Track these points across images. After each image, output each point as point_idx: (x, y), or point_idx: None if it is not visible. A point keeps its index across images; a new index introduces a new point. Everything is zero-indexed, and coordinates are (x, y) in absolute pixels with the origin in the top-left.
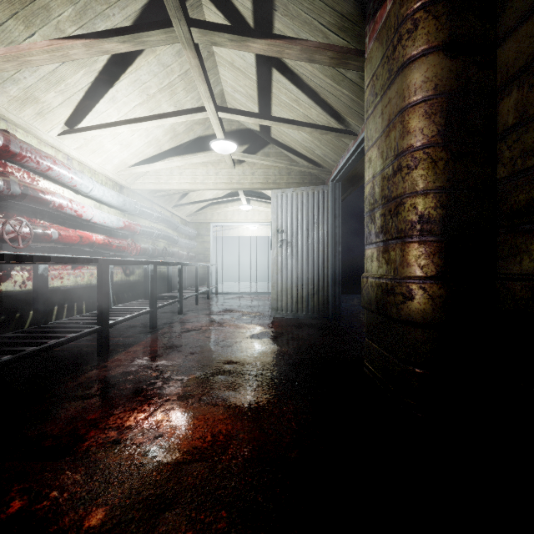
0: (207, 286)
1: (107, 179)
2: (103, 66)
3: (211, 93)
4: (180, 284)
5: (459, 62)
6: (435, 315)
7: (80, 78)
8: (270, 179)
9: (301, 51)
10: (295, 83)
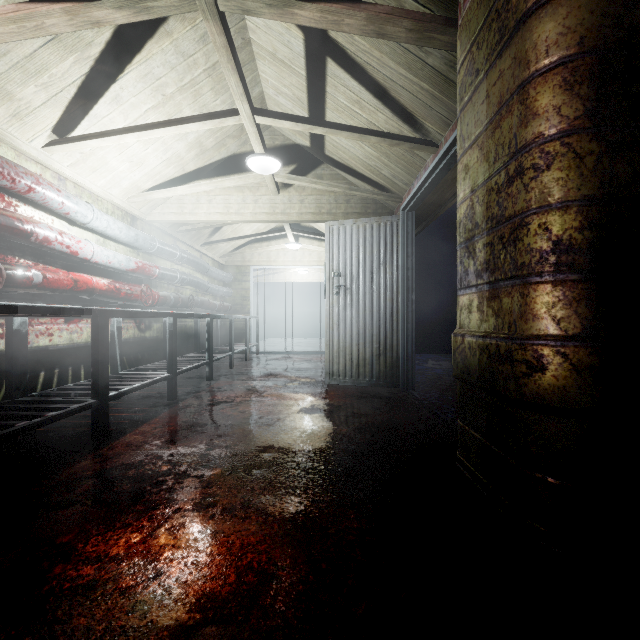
0: (245, 344)
1: (114, 208)
2: (100, 52)
3: (245, 88)
4: (209, 342)
5: (619, 0)
6: (581, 396)
7: (69, 67)
8: (324, 209)
9: (367, 20)
10: (357, 77)
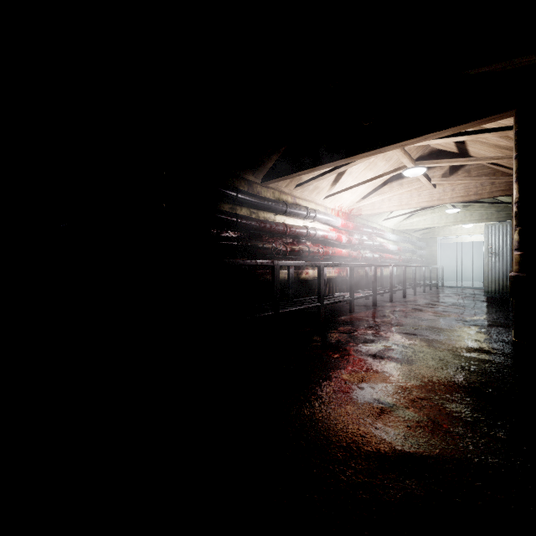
0: (436, 280)
1: (390, 229)
2: None
3: None
4: (424, 277)
5: None
6: None
7: None
8: (484, 217)
9: None
10: None
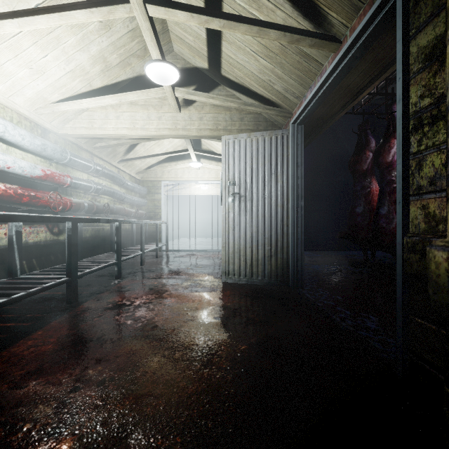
0: (155, 244)
1: (20, 117)
2: None
3: None
4: (118, 245)
5: None
6: None
7: None
8: (220, 125)
9: None
10: None
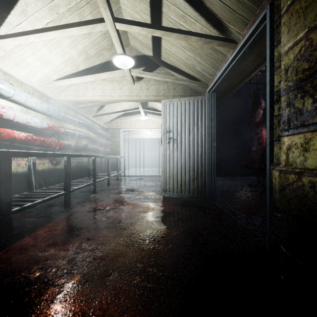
0: (117, 171)
1: (34, 90)
2: None
3: None
4: (94, 171)
5: None
6: None
7: None
8: (161, 93)
9: None
10: None
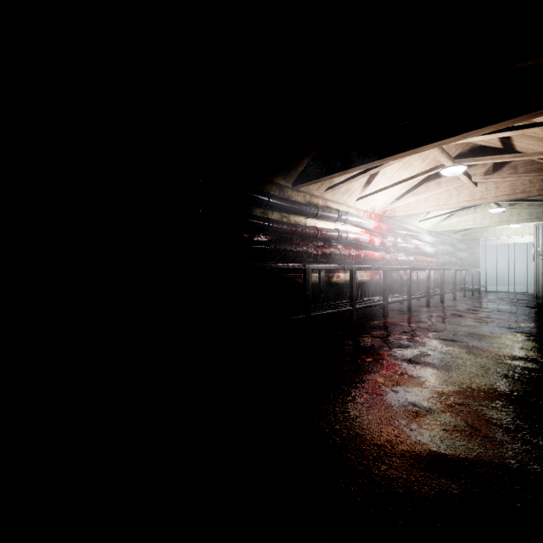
0: (478, 285)
1: (426, 231)
2: None
3: None
4: (464, 281)
5: None
6: None
7: None
8: (533, 216)
9: None
10: None
